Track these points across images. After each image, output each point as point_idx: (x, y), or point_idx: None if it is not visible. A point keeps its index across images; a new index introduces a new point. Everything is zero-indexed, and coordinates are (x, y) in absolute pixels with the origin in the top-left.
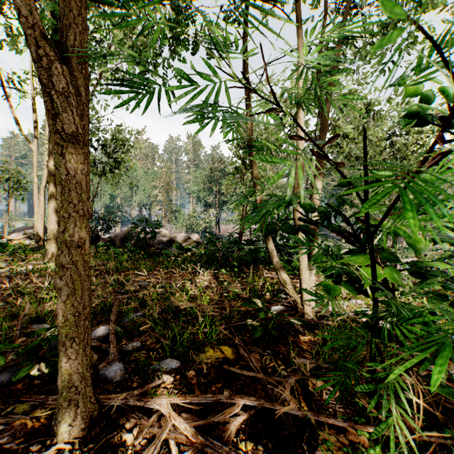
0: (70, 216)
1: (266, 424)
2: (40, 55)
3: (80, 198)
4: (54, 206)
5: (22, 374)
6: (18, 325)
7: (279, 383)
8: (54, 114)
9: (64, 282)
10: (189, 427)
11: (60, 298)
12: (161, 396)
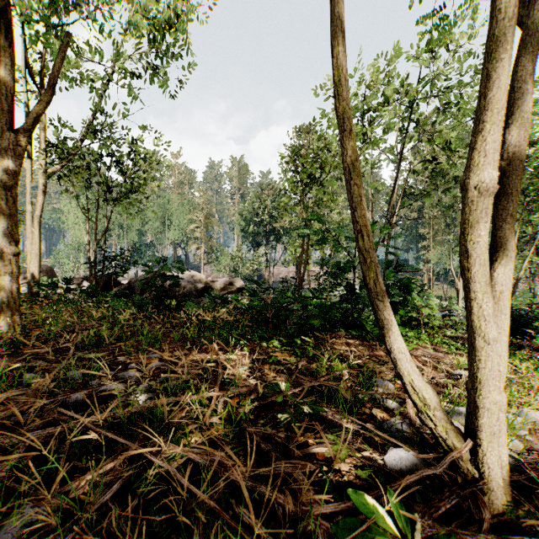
0: None
1: None
2: None
3: None
4: (6, 237)
5: None
6: None
7: None
8: None
9: None
10: None
11: None
12: None
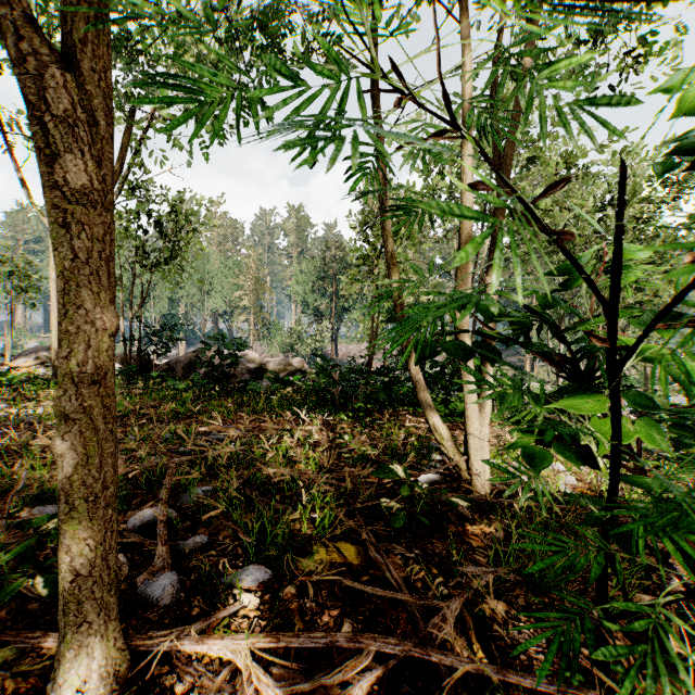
0: (79, 330)
1: (415, 683)
2: (24, 50)
3: (97, 299)
4: None
5: (2, 598)
6: (4, 510)
7: (434, 607)
8: (51, 154)
9: (68, 444)
10: (284, 694)
11: (62, 471)
12: (237, 635)
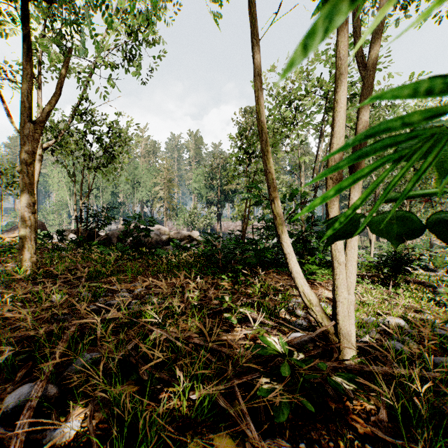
0: None
1: None
2: None
3: None
4: (27, 200)
5: None
6: None
7: None
8: None
9: None
10: None
11: None
12: None
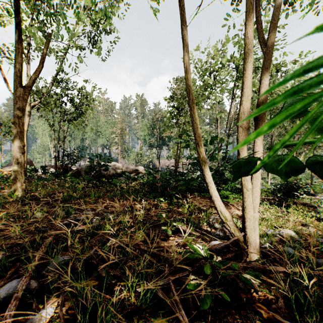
0: None
1: None
2: None
3: None
4: (18, 144)
5: None
6: None
7: None
8: None
9: None
10: None
11: None
12: None
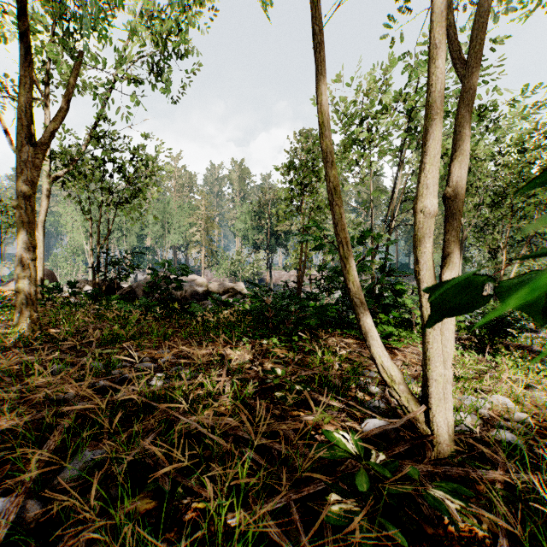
0: None
1: None
2: None
3: None
4: (25, 243)
5: None
6: None
7: None
8: None
9: None
10: None
11: None
12: None
